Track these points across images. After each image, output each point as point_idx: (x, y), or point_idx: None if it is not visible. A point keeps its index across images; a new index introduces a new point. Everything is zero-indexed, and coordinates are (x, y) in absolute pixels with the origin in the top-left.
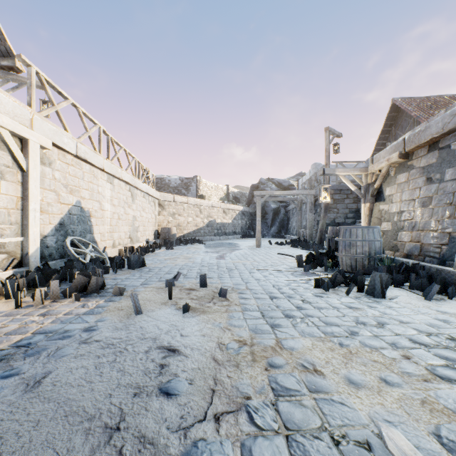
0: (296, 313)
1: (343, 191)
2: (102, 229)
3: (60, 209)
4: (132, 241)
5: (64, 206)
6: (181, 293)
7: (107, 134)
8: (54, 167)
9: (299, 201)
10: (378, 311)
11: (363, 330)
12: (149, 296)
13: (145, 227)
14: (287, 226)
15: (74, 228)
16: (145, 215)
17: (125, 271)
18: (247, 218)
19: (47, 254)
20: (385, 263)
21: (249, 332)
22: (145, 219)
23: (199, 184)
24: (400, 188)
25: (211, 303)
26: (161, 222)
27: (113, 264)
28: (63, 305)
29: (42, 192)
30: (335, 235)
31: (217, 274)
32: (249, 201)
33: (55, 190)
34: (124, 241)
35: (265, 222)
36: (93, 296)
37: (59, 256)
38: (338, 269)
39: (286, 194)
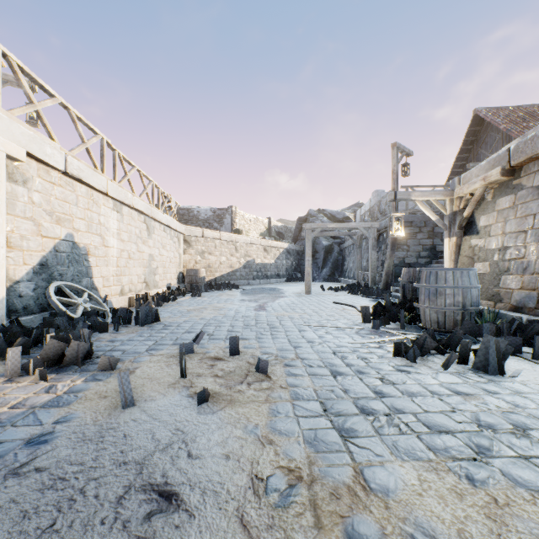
0: (377, 404)
1: (414, 223)
2: (105, 271)
3: (40, 245)
4: (147, 286)
5: (47, 240)
6: (201, 366)
7: (113, 148)
8: (31, 186)
9: (358, 236)
10: (504, 399)
11: (497, 444)
12: (153, 370)
13: (166, 269)
14: (342, 268)
15: (63, 270)
16: (166, 254)
17: (131, 328)
18: (293, 257)
19: (20, 305)
20: (487, 319)
21: (305, 447)
22: (166, 258)
23: (234, 217)
24: (501, 216)
25: (244, 385)
26: (187, 263)
27: (114, 319)
28: (18, 388)
29: (12, 220)
30: (411, 279)
31: (255, 333)
32: (296, 237)
33: (32, 218)
34: (137, 287)
35: (315, 263)
36: (71, 370)
37: (39, 308)
38: (418, 326)
39: (343, 228)
